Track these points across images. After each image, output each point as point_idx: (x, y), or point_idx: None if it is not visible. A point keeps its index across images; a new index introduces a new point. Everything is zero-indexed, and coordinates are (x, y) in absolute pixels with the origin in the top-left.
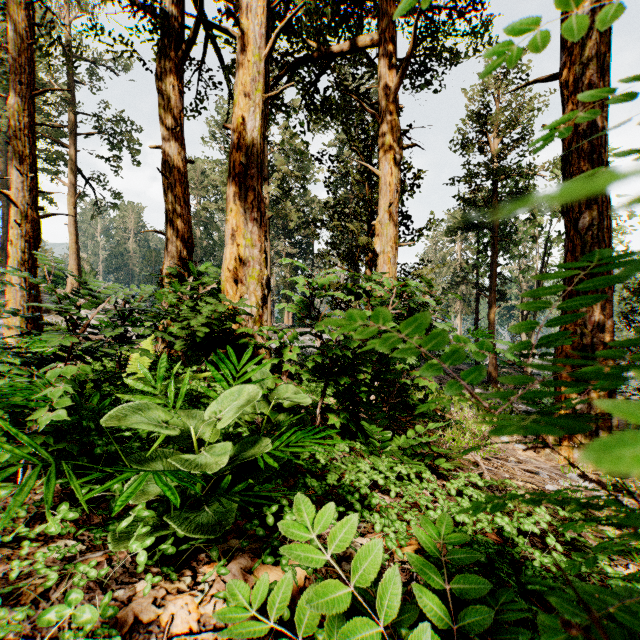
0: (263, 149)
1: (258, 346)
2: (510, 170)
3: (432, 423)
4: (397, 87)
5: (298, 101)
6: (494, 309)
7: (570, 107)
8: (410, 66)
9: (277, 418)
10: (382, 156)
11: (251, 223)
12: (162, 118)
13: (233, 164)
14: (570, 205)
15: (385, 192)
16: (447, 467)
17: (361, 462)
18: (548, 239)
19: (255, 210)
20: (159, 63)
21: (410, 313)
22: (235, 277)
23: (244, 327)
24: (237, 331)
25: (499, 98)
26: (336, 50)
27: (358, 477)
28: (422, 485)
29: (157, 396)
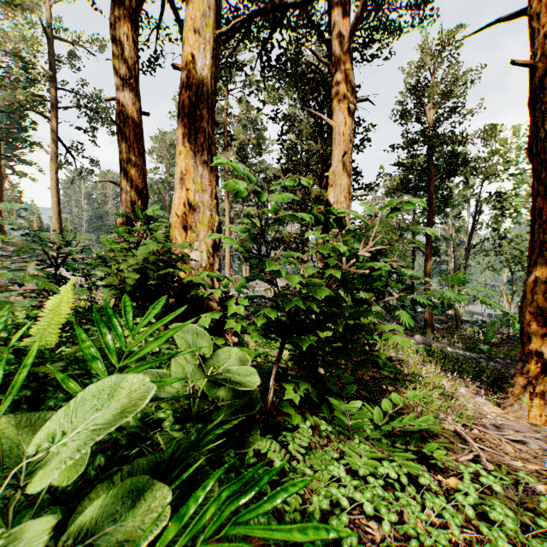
0: (214, 90)
1: (199, 296)
2: (445, 137)
3: (411, 391)
4: (351, 36)
5: (254, 77)
6: (430, 263)
7: (541, 40)
8: (356, 40)
9: (215, 394)
10: (336, 106)
11: (201, 167)
12: (116, 68)
13: (182, 104)
14: (540, 146)
15: (339, 142)
16: (443, 458)
17: (332, 462)
18: (479, 200)
19: (205, 153)
20: (112, 12)
21: (373, 259)
22: (184, 223)
23: (192, 276)
24: (184, 280)
25: (434, 73)
26: (290, 2)
27: (330, 492)
28: (426, 504)
29: (54, 364)
